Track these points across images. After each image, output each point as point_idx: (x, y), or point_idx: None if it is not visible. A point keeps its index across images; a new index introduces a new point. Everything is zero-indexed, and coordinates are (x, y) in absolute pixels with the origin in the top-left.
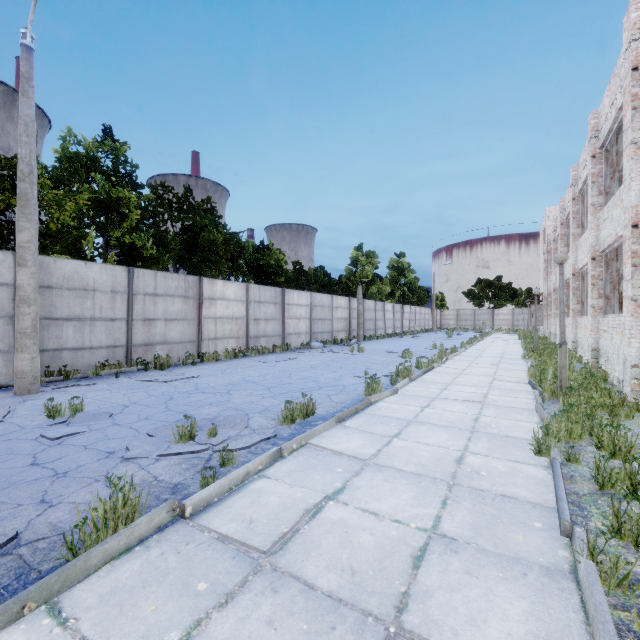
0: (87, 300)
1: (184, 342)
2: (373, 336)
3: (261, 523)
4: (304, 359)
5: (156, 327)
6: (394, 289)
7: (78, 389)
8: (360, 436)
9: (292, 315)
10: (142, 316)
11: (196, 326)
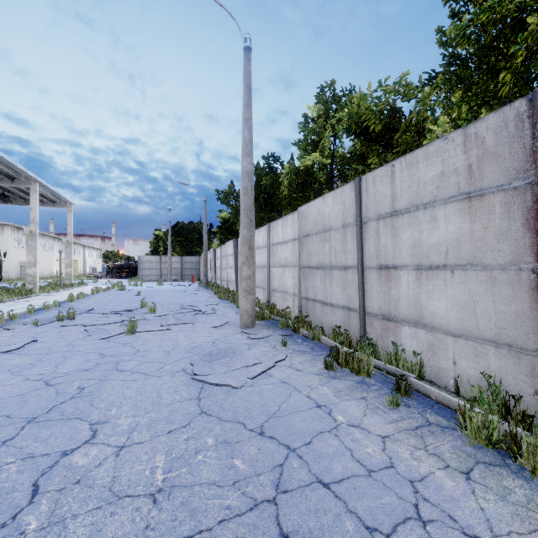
0: (326, 243)
1: (476, 338)
2: None
3: None
4: None
5: (400, 284)
6: None
7: (237, 335)
8: None
9: None
10: (377, 261)
11: (528, 291)
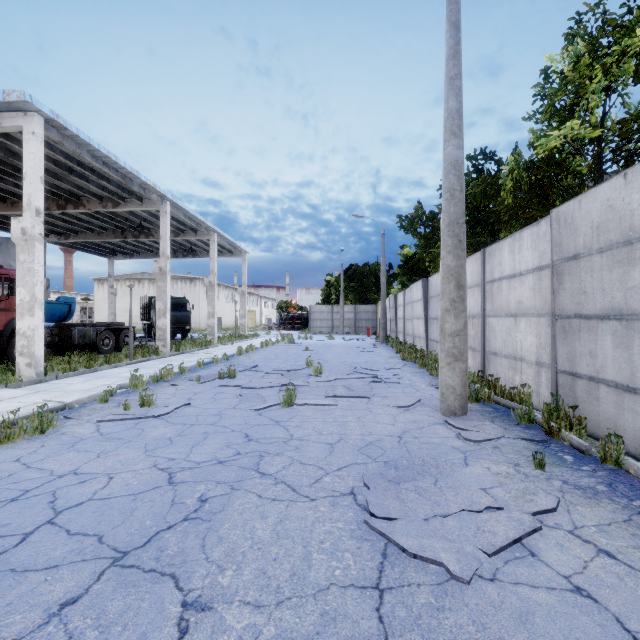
0: (634, 267)
1: None
2: None
3: (80, 393)
4: None
5: None
6: None
7: (438, 428)
8: None
9: None
10: None
11: None
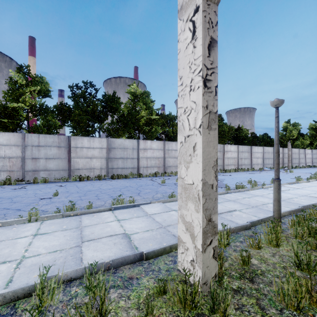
0: None
1: (219, 165)
2: (297, 166)
3: None
4: (264, 173)
5: None
6: (312, 141)
7: None
8: (296, 186)
9: (255, 156)
10: None
11: (222, 160)
